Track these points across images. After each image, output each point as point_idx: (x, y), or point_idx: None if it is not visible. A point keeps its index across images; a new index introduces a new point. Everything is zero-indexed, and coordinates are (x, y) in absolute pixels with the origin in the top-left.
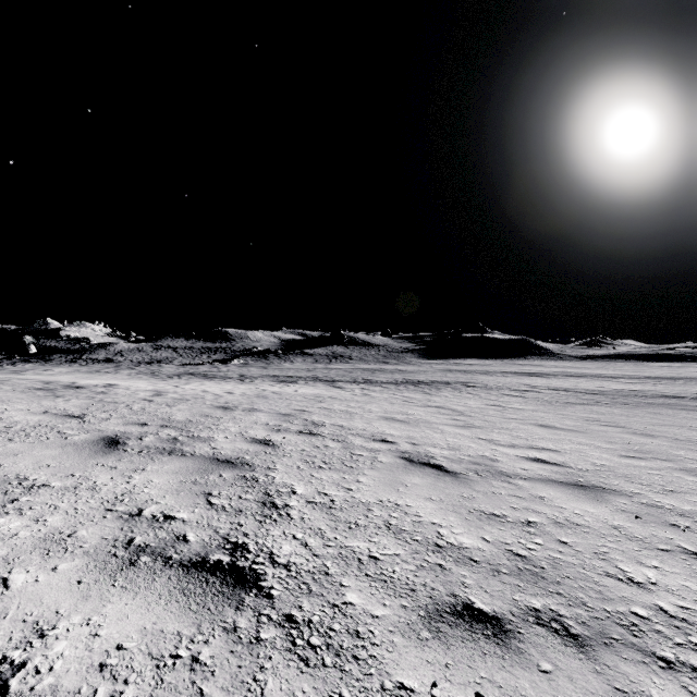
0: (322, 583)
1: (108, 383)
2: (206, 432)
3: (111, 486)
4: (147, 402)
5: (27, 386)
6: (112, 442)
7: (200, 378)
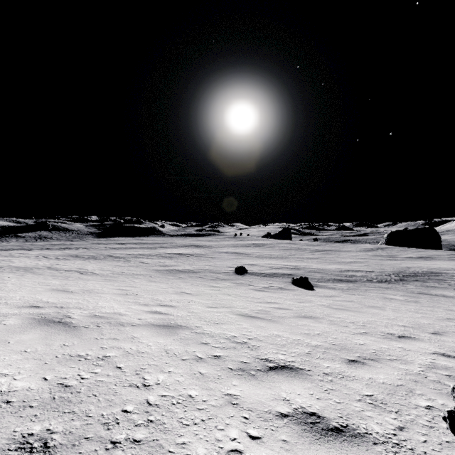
0: (16, 255)
1: None
2: None
3: None
4: None
5: None
6: None
7: None
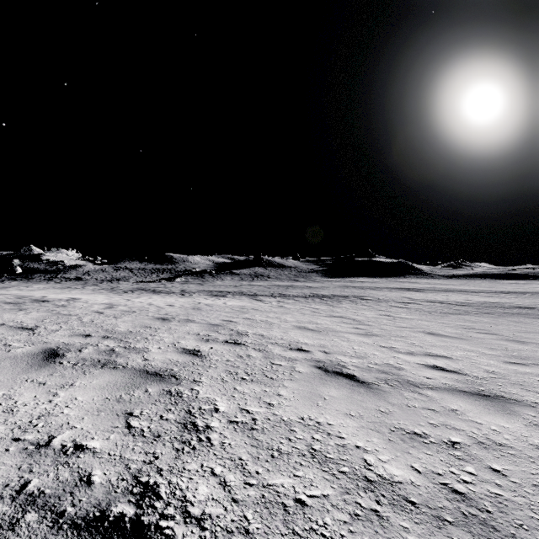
0: None
1: (72, 298)
2: (142, 343)
3: (31, 406)
4: (98, 314)
5: (0, 300)
6: (52, 355)
7: (150, 293)
